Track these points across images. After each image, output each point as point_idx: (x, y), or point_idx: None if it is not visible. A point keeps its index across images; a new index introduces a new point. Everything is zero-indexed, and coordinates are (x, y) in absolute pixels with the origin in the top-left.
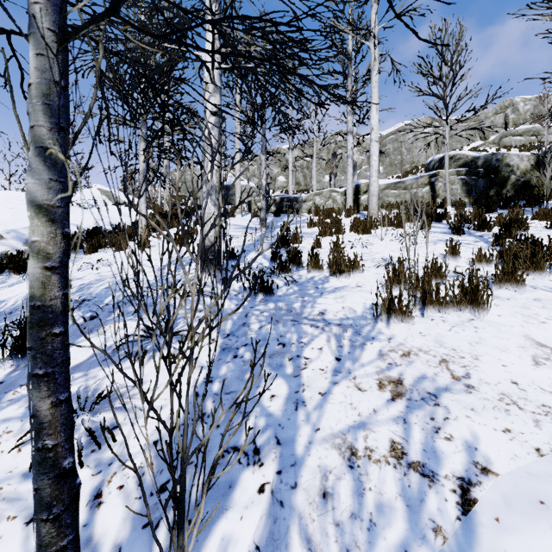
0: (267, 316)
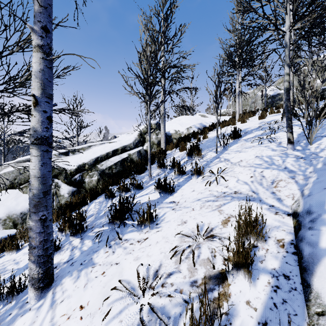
0: (324, 121)
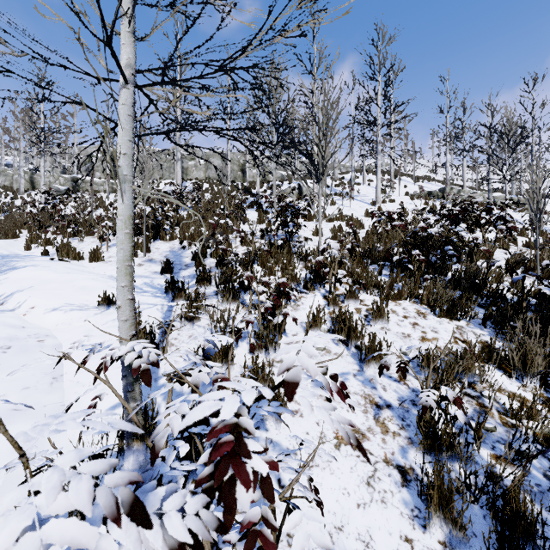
0: None
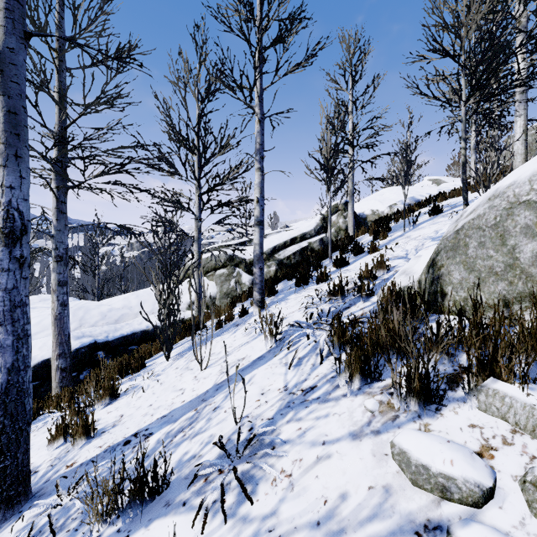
0: None
